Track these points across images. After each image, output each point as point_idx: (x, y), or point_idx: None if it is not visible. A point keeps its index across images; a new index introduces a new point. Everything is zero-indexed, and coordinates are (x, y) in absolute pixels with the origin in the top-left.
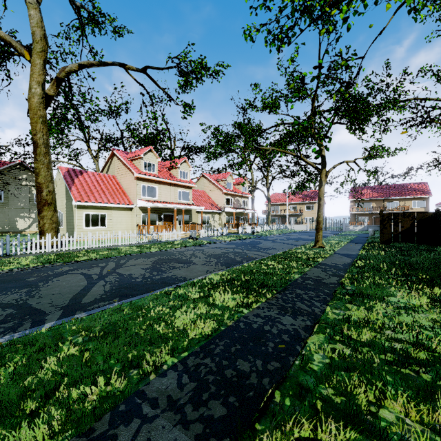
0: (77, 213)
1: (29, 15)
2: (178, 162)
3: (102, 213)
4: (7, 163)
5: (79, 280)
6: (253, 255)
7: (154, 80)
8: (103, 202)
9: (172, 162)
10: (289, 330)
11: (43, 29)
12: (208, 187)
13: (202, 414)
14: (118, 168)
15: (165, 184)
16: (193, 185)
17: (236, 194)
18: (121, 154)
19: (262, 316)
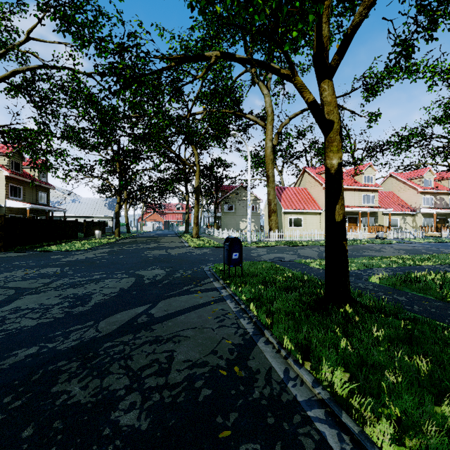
0: (284, 218)
1: (265, 101)
2: (362, 168)
3: (299, 217)
4: (236, 187)
5: (312, 251)
6: (448, 252)
7: (340, 106)
8: (301, 209)
9: (357, 170)
10: (447, 270)
11: (272, 106)
12: (397, 187)
13: (394, 272)
14: (309, 181)
15: (349, 190)
16: (378, 188)
17: (438, 192)
18: (311, 170)
19: (432, 266)
